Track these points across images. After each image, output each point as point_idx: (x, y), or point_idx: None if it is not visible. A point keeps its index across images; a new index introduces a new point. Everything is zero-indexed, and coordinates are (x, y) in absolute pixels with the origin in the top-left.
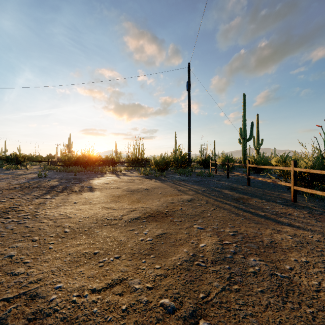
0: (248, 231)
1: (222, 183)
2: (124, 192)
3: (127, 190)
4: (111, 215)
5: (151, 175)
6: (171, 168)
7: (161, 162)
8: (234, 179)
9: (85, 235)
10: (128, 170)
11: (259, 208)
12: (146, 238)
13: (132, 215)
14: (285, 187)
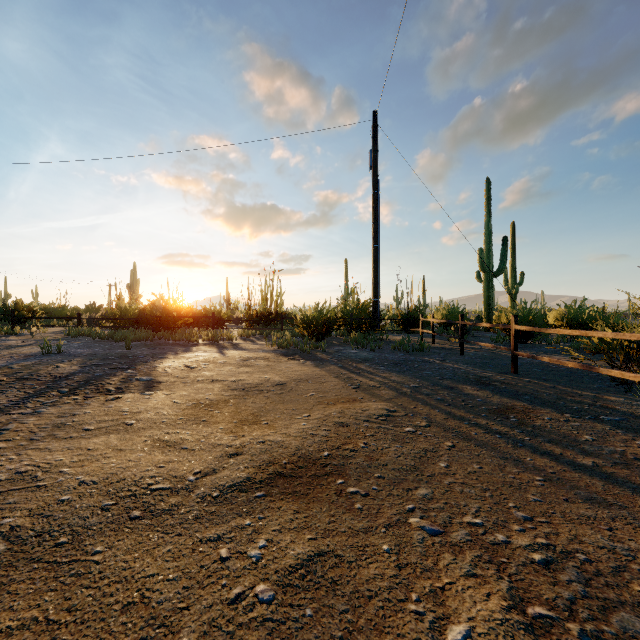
0: (584, 543)
1: (452, 366)
2: (226, 392)
3: (233, 386)
4: (169, 472)
5: (295, 349)
6: (338, 332)
7: (317, 320)
8: (477, 357)
9: (47, 571)
10: (247, 336)
11: (570, 442)
12: (253, 589)
13: (227, 473)
14: (598, 378)
